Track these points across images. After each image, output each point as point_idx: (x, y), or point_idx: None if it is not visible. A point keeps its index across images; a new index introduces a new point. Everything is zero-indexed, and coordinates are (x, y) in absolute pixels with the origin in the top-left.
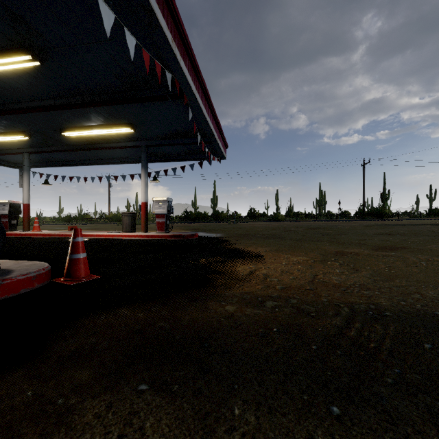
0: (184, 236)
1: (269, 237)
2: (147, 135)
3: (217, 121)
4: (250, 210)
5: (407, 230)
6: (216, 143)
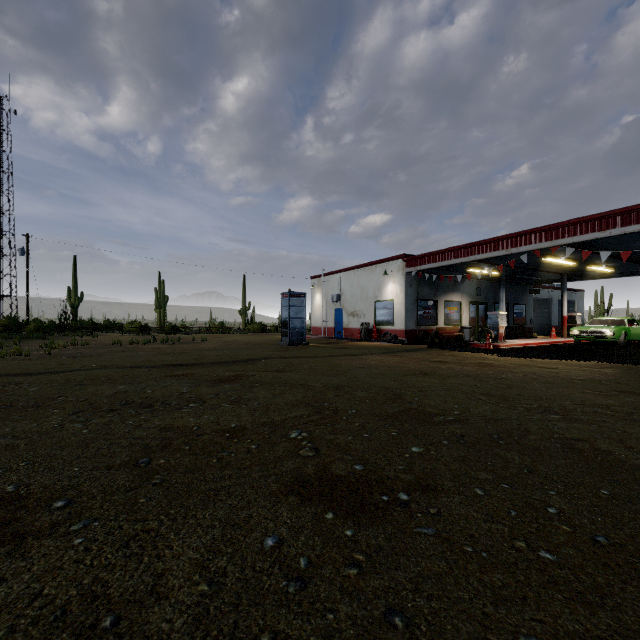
0: None
1: None
2: None
3: None
4: None
5: None
6: None
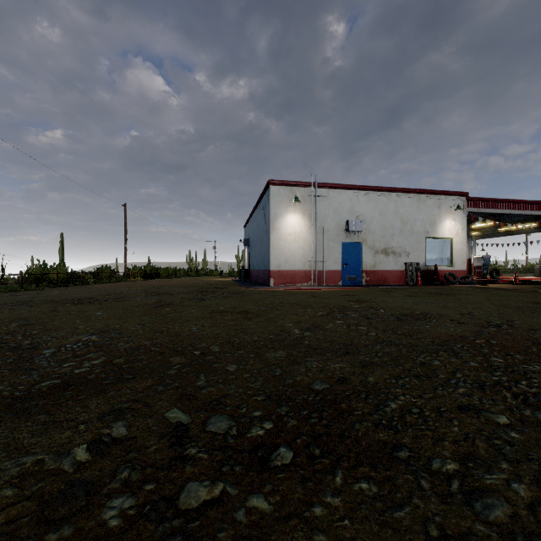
0: None
1: None
2: None
3: None
4: None
5: None
6: None
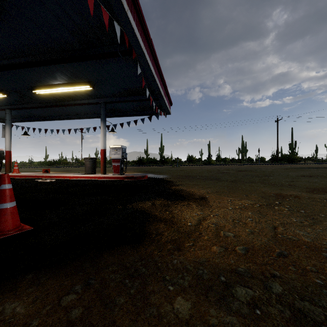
0: (136, 178)
1: (207, 178)
2: (105, 93)
3: (163, 80)
4: (188, 156)
5: (324, 173)
6: (162, 100)
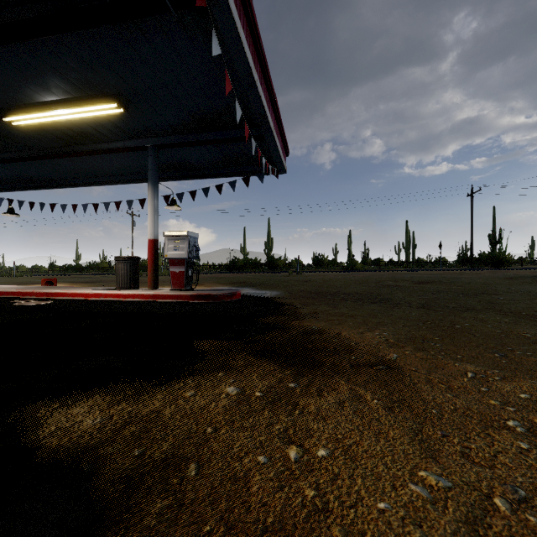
0: (216, 297)
1: (364, 299)
2: (154, 125)
3: (272, 95)
4: (316, 256)
5: None
6: (270, 138)
